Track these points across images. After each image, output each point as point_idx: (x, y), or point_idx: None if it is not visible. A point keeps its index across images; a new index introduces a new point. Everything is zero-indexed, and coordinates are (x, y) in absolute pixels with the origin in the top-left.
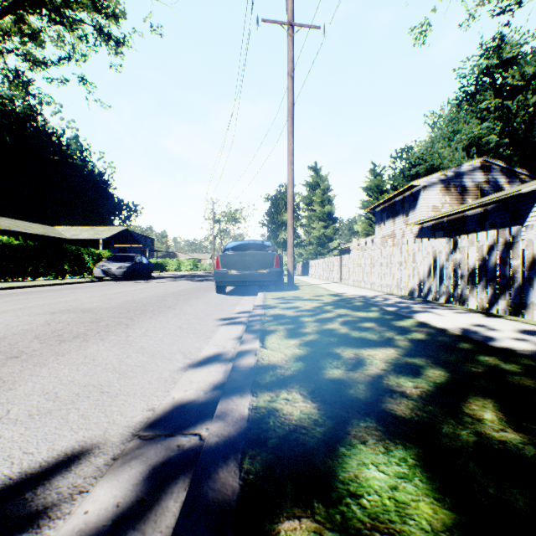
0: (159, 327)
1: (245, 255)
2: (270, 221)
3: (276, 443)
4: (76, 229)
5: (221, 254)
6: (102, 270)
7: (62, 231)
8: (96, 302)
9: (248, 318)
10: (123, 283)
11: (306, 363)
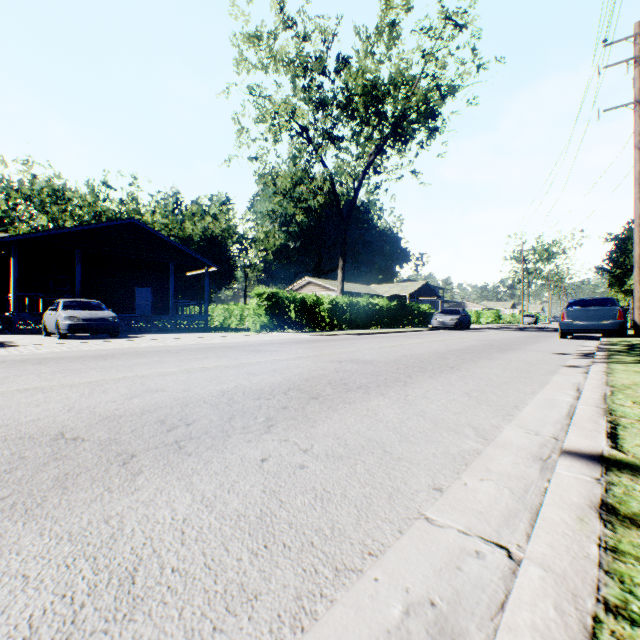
0: (547, 345)
1: (587, 310)
2: (613, 266)
3: (613, 350)
4: (384, 286)
5: (565, 310)
6: (438, 321)
7: (374, 289)
8: (484, 338)
9: (596, 346)
10: (460, 331)
11: (626, 348)
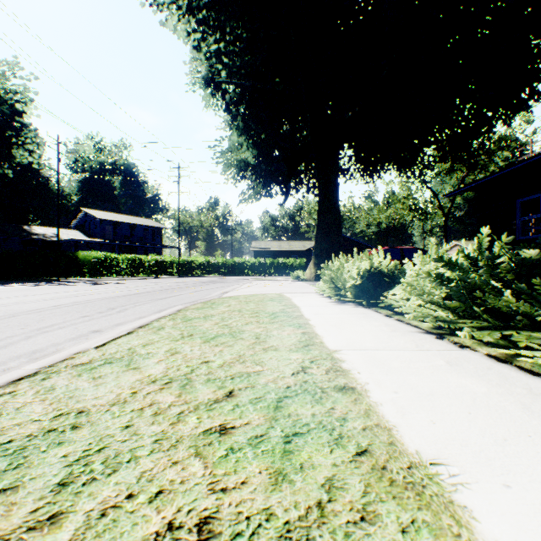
0: None
1: None
2: None
3: None
4: None
5: None
6: None
7: None
8: None
9: None
10: None
11: None
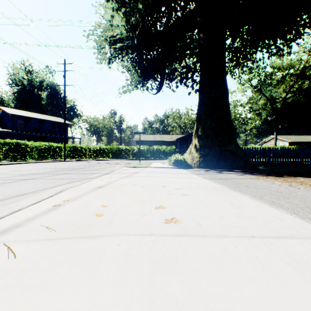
0: None
1: None
2: None
3: None
4: None
5: None
6: None
7: None
8: None
9: None
10: None
11: None
